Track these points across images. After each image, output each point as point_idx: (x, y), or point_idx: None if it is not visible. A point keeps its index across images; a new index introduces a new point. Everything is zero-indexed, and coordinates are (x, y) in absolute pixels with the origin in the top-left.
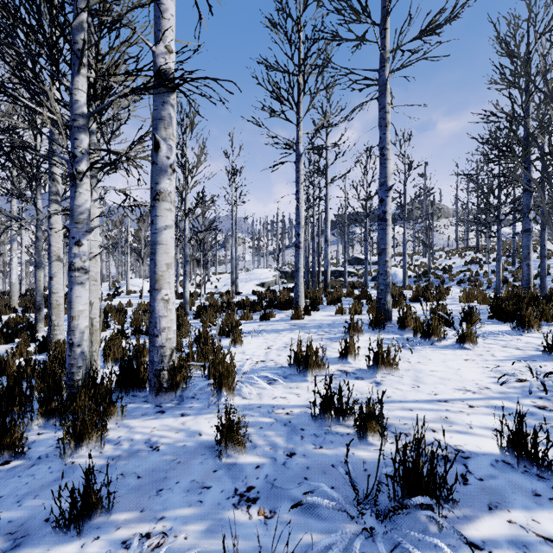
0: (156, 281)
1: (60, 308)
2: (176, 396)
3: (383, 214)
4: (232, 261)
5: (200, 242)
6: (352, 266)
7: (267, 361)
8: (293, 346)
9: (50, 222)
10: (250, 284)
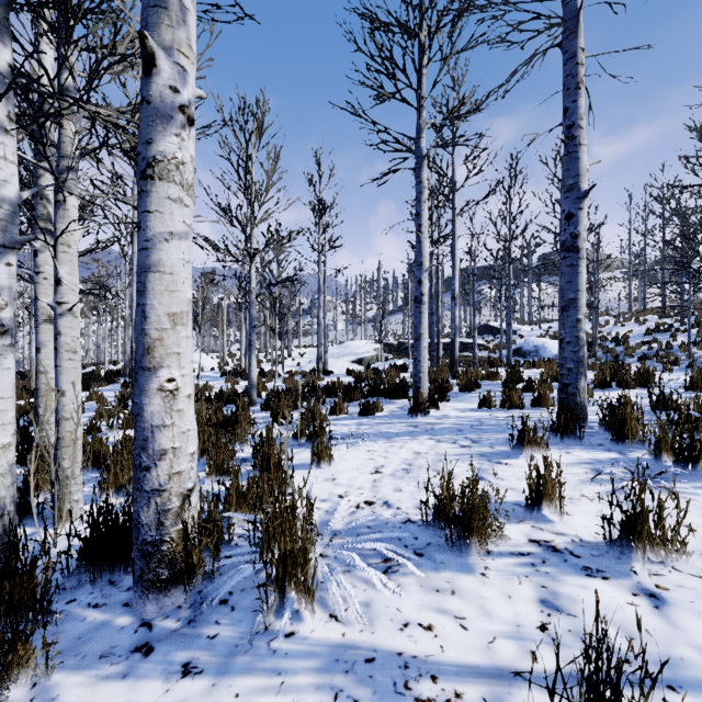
0: (148, 350)
1: (53, 395)
2: (192, 592)
3: (571, 240)
4: (319, 329)
5: (275, 301)
6: (480, 337)
7: (377, 503)
8: (420, 468)
9: (36, 263)
10: (343, 361)
